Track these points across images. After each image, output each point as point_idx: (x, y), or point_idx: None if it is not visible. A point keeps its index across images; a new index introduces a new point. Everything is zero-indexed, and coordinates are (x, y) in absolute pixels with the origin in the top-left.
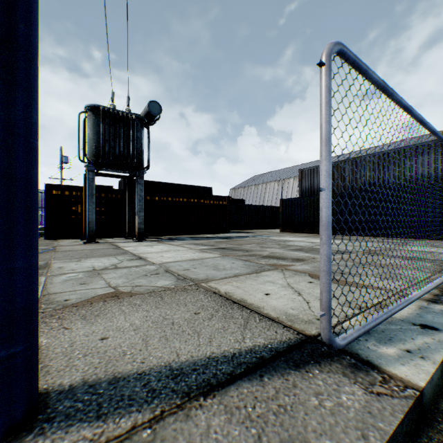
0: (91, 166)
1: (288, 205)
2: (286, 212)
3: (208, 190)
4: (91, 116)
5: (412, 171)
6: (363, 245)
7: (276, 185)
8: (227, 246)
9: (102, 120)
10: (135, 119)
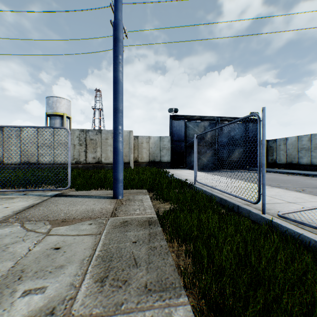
0: None
1: None
2: None
3: None
4: None
5: None
6: None
7: None
8: None
9: None
10: None
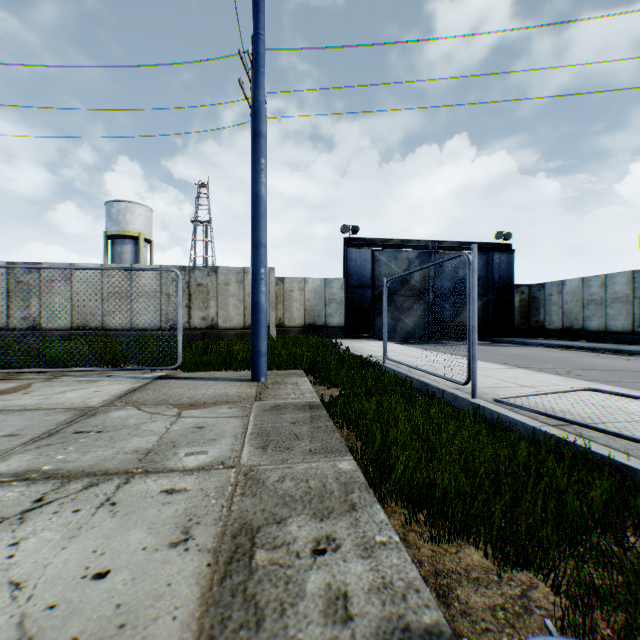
0: None
1: None
2: None
3: None
4: None
5: None
6: None
7: None
8: None
9: None
10: None
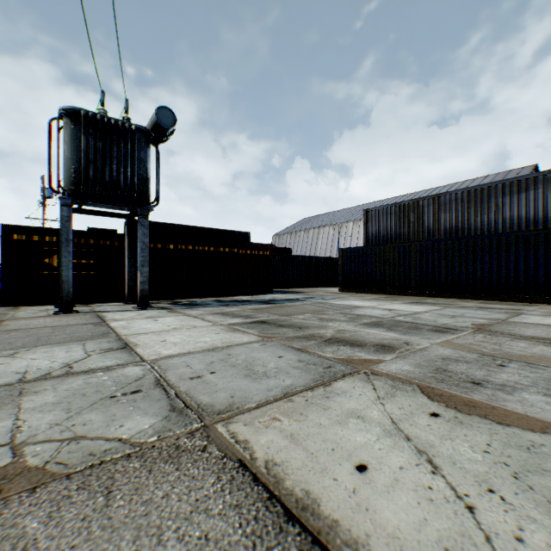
0: (66, 198)
1: (350, 256)
2: (347, 266)
3: (244, 235)
4: (69, 125)
5: (513, 212)
6: (462, 314)
7: (331, 231)
8: (269, 317)
9: (84, 129)
10: (135, 131)
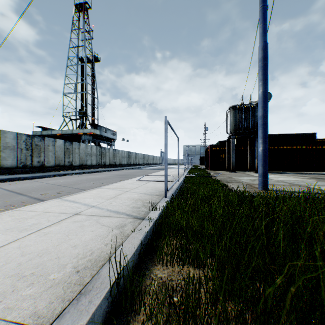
0: (233, 136)
1: None
2: None
3: (310, 135)
4: (232, 111)
5: None
6: None
7: None
8: (323, 177)
9: (238, 112)
10: (255, 106)
